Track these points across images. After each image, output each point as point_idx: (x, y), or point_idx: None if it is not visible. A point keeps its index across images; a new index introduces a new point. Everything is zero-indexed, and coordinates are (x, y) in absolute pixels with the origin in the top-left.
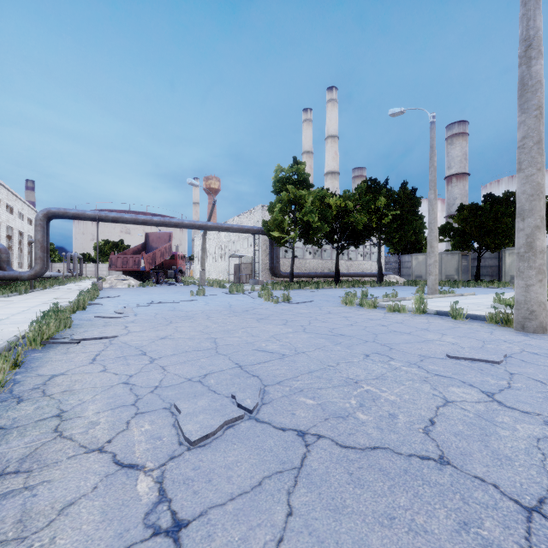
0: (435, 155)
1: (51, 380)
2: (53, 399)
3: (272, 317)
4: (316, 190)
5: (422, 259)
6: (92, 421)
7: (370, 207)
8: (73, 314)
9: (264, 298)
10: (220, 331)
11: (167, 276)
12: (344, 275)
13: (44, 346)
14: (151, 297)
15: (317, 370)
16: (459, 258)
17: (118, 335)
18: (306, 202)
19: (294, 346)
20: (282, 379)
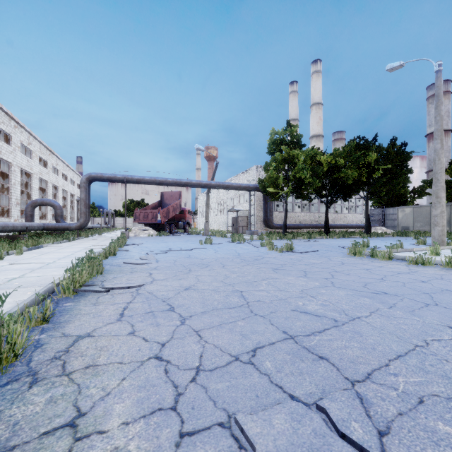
0: (441, 104)
1: (75, 345)
2: (71, 383)
3: (287, 267)
4: (308, 149)
5: (409, 211)
6: (117, 449)
7: (359, 163)
8: (105, 259)
9: (267, 247)
10: (242, 283)
11: (177, 228)
12: (331, 226)
13: (76, 294)
14: (168, 245)
15: (406, 353)
16: (451, 209)
17: (144, 283)
18: (299, 160)
19: (339, 307)
20: (369, 370)
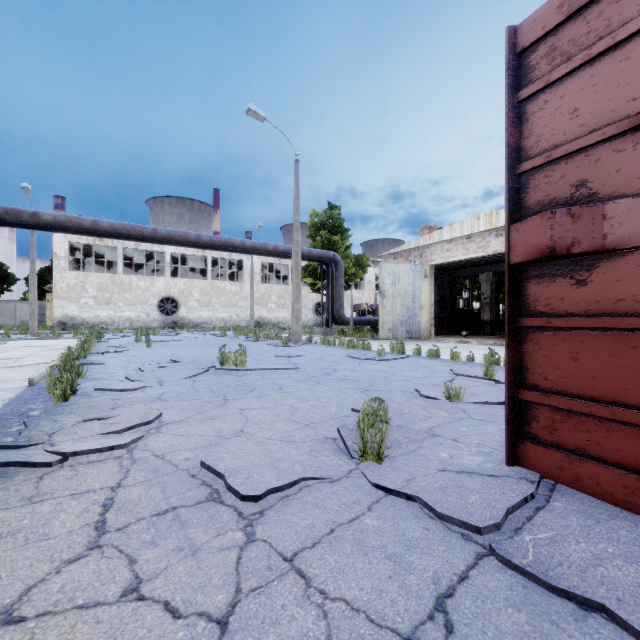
0: None
1: None
2: None
3: None
4: None
5: None
6: None
7: None
8: None
9: None
10: None
11: None
12: None
13: None
14: None
15: None
16: None
17: None
18: None
19: None
20: None
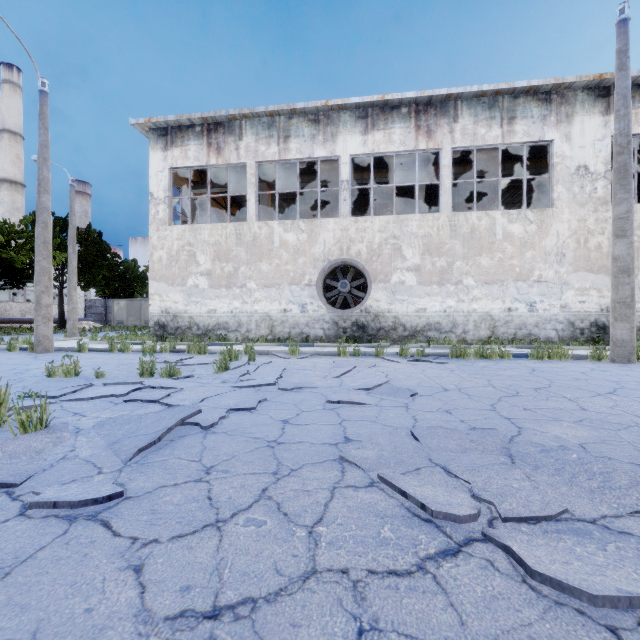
0: (74, 215)
1: None
2: None
3: None
4: None
5: (124, 304)
6: None
7: None
8: None
9: None
10: None
11: None
12: (12, 321)
13: None
14: None
15: None
16: None
17: None
18: None
19: None
20: None
